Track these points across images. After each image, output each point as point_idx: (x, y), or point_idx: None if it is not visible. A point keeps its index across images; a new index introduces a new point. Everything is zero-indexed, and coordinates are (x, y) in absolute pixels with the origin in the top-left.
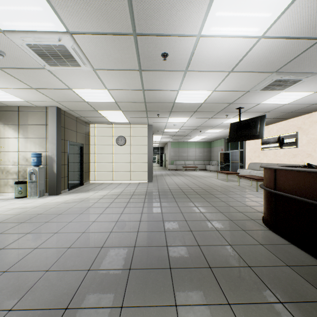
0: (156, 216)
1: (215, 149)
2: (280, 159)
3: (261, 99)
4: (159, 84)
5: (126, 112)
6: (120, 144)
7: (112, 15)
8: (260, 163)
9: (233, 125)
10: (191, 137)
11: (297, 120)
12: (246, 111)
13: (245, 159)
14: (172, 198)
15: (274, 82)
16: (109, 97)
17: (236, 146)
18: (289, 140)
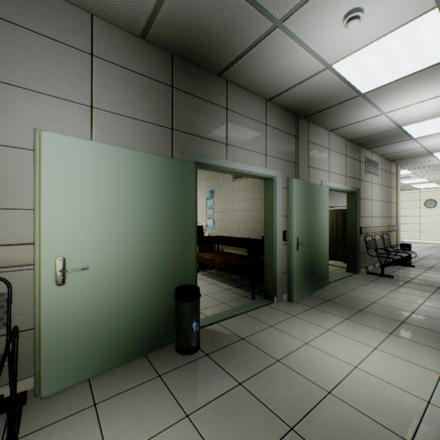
0: None
1: None
2: None
3: None
4: None
5: (437, 183)
6: (428, 207)
7: (436, 169)
8: None
9: None
10: None
11: None
12: None
13: None
14: None
15: None
16: (424, 180)
17: None
18: None
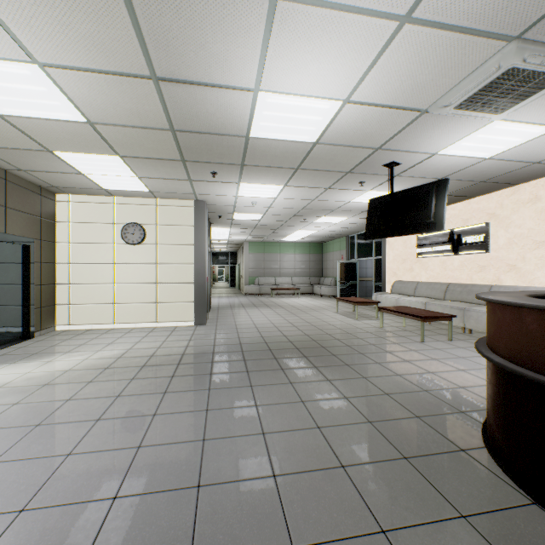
0: (180, 461)
1: (330, 256)
2: (453, 274)
3: (443, 140)
4: (197, 58)
5: (131, 160)
6: (131, 242)
7: None
8: (414, 282)
9: (375, 203)
10: (287, 233)
11: (487, 199)
12: (403, 174)
13: (385, 275)
14: (242, 372)
15: (497, 81)
16: (63, 102)
17: (368, 250)
18: (472, 238)
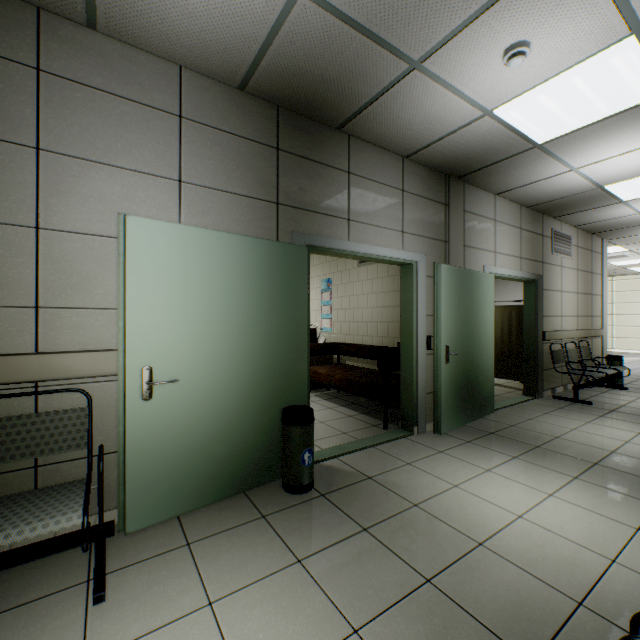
0: None
1: None
2: None
3: None
4: None
5: None
6: None
7: None
8: None
9: None
10: None
11: None
12: None
13: None
14: None
15: None
16: None
17: None
18: None
